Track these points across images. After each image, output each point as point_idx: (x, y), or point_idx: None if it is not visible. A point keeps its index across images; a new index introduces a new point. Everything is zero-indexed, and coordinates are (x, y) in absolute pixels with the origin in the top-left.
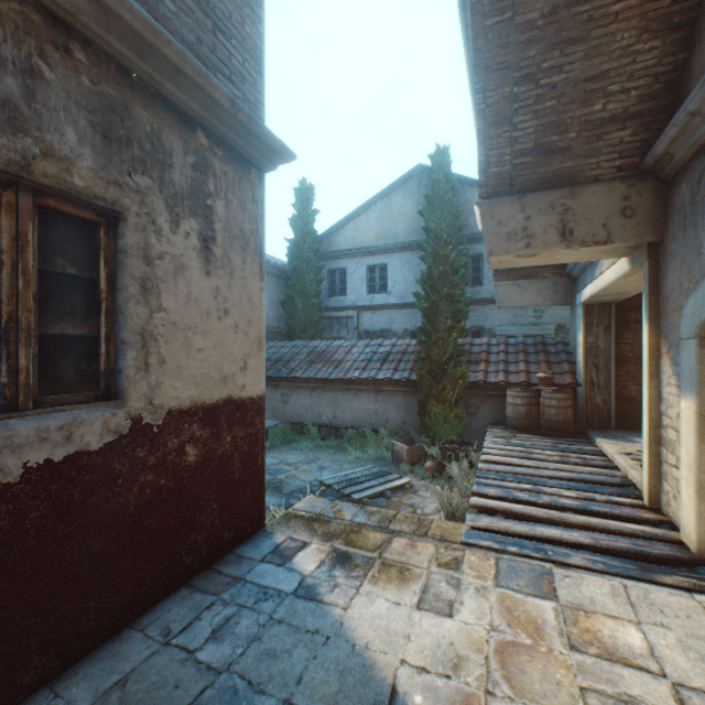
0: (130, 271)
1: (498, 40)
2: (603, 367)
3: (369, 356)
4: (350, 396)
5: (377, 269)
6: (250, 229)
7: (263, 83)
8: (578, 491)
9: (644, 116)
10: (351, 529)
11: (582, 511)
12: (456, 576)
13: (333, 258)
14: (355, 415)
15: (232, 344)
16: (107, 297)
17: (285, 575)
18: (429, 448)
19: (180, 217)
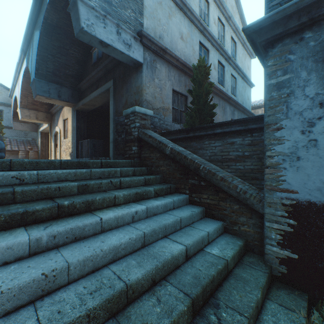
0: None
1: (27, 86)
2: (45, 146)
3: None
4: None
5: None
6: None
7: None
8: None
9: (49, 105)
10: None
11: None
12: None
13: None
14: None
15: None
16: None
17: None
18: None
19: None
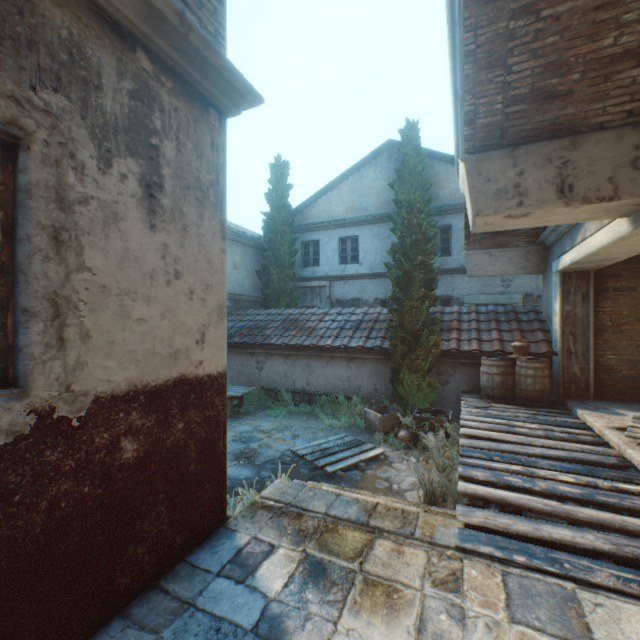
0: (34, 216)
1: None
2: (580, 336)
3: (341, 324)
4: (323, 363)
5: (348, 241)
6: (209, 180)
7: (225, 14)
8: (576, 475)
9: None
10: (326, 526)
11: (586, 502)
12: (458, 603)
13: (306, 230)
14: (328, 382)
15: (186, 313)
16: (1, 251)
17: (245, 599)
18: (402, 417)
19: (112, 154)
